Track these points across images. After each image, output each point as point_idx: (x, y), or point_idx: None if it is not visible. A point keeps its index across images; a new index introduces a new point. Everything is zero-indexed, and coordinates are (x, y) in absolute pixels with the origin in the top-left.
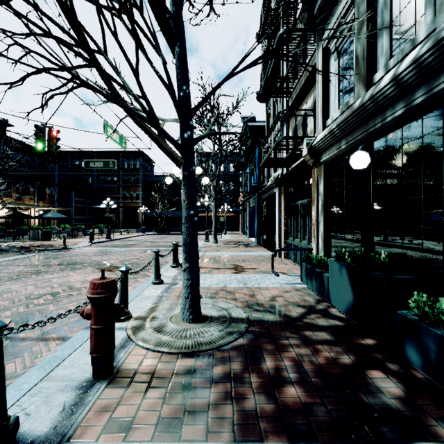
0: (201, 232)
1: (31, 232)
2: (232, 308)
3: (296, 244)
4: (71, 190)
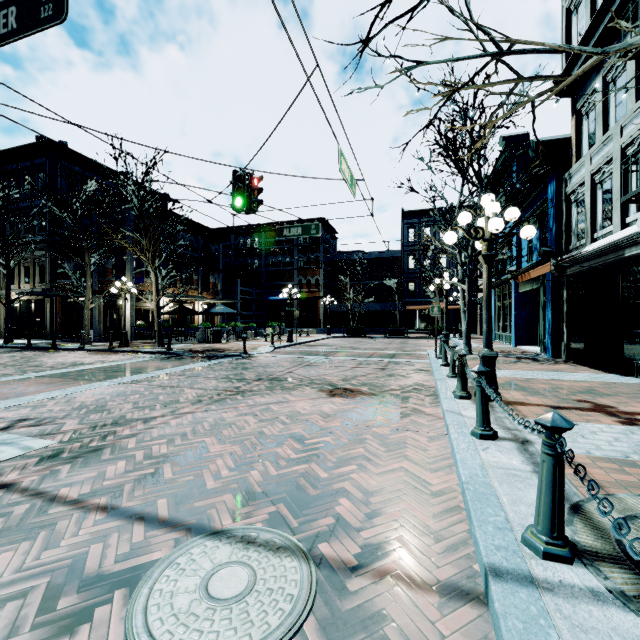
0: (412, 335)
1: (200, 332)
2: None
3: None
4: (237, 277)
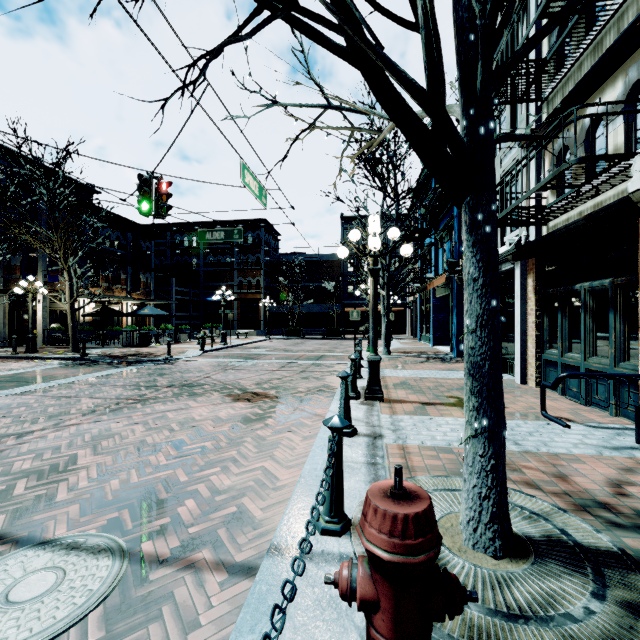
0: (350, 336)
1: (124, 335)
2: (553, 513)
3: (572, 363)
4: (172, 276)
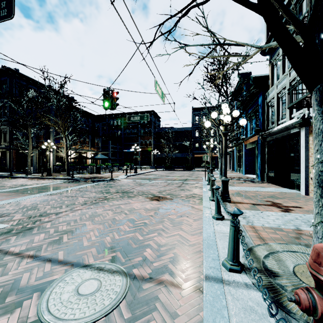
0: (197, 169)
1: (89, 168)
2: None
3: None
4: (109, 140)
